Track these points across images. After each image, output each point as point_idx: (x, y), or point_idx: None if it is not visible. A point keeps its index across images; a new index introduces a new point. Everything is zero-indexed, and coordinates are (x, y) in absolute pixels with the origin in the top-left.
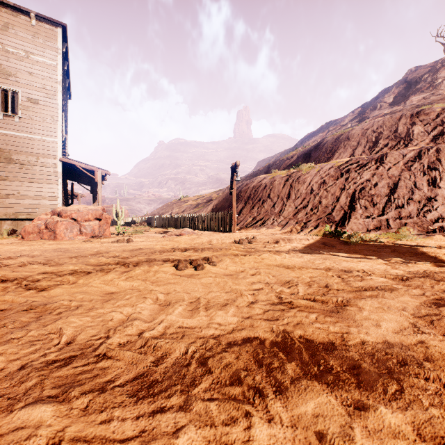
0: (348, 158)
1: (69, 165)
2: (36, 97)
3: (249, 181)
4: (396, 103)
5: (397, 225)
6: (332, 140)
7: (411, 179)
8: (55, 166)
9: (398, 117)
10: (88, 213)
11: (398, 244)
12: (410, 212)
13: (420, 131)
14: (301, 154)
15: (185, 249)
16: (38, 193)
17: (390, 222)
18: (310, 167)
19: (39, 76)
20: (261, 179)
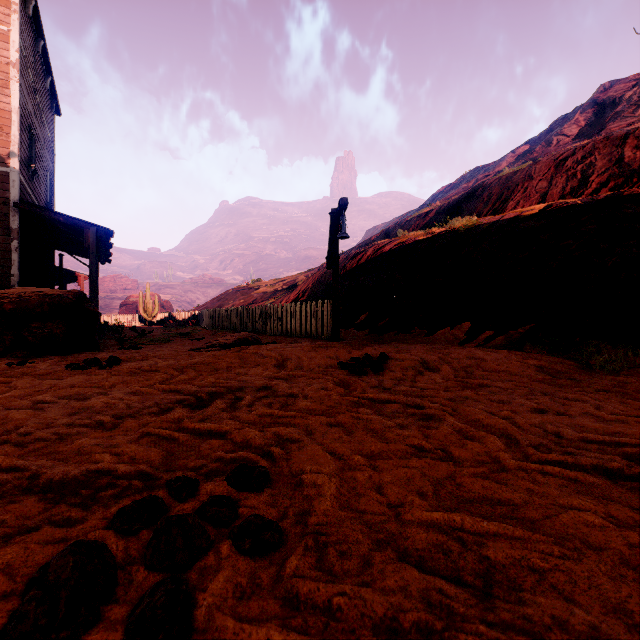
0: (541, 205)
1: (39, 217)
2: None
3: (360, 250)
4: (583, 135)
5: None
6: (498, 182)
7: None
8: (6, 218)
9: (620, 136)
10: (42, 302)
11: None
12: None
13: None
14: (442, 208)
15: (211, 396)
16: None
17: None
18: (471, 222)
19: None
20: (379, 245)
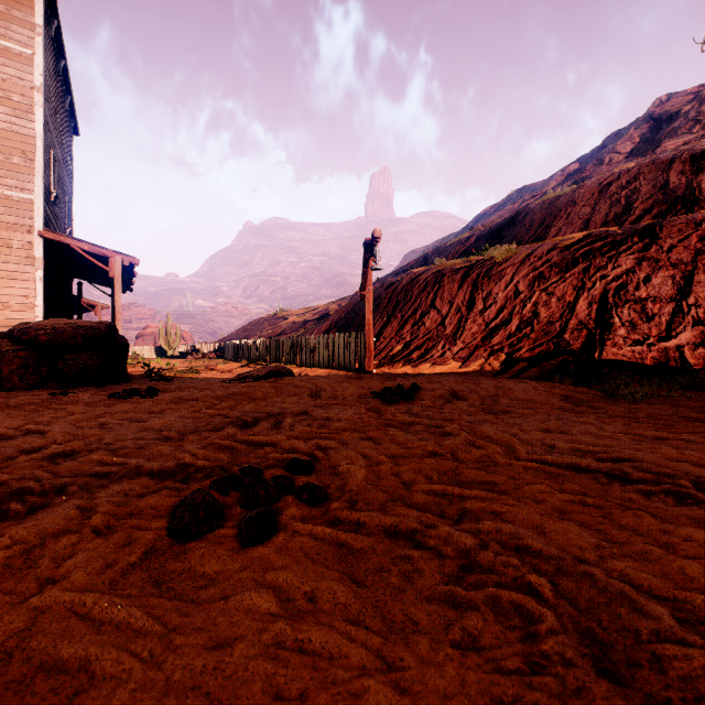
0: (581, 233)
1: (62, 246)
2: None
3: (395, 278)
4: (638, 153)
5: (701, 359)
6: (541, 207)
7: None
8: (31, 246)
9: (666, 161)
10: (76, 334)
11: None
12: None
13: None
14: (483, 233)
15: (255, 419)
16: None
17: (686, 353)
18: (510, 251)
19: None
20: (416, 274)
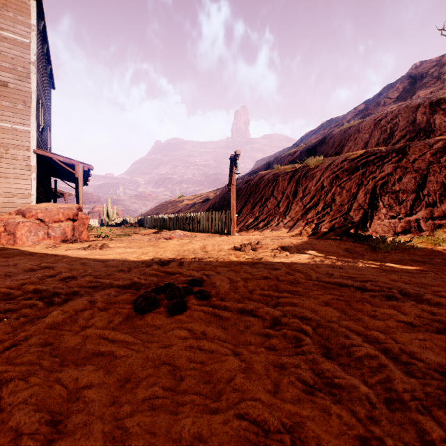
0: (362, 151)
1: (47, 158)
2: (5, 79)
3: (250, 177)
4: (401, 98)
5: (430, 227)
6: (339, 133)
7: (442, 173)
8: (28, 159)
9: (415, 106)
10: (59, 212)
11: (444, 251)
12: (444, 211)
13: (442, 121)
14: (304, 149)
15: (168, 261)
16: (7, 190)
17: (421, 224)
18: (319, 161)
19: (8, 54)
20: (262, 175)
